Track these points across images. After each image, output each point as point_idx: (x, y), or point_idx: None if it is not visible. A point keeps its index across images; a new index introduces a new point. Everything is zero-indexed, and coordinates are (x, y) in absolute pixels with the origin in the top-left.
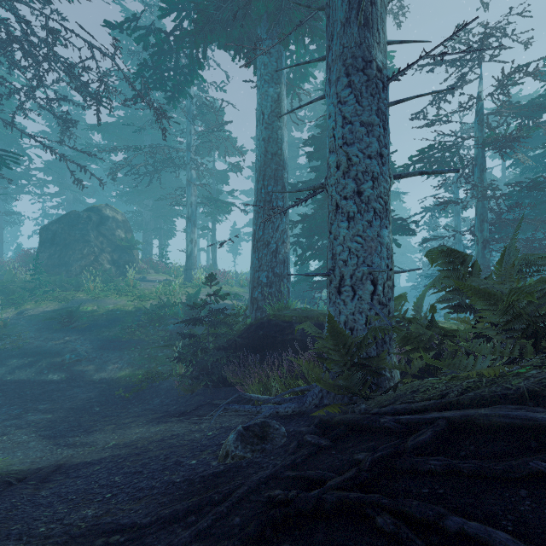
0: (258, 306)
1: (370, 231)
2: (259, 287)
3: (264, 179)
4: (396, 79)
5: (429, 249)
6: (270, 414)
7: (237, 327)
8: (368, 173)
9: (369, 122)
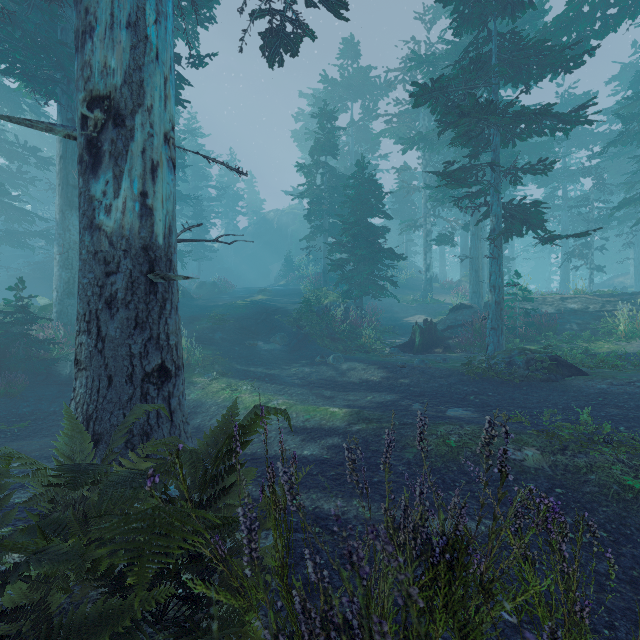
0: None
1: None
2: None
3: None
4: None
5: None
6: None
7: None
8: None
9: None
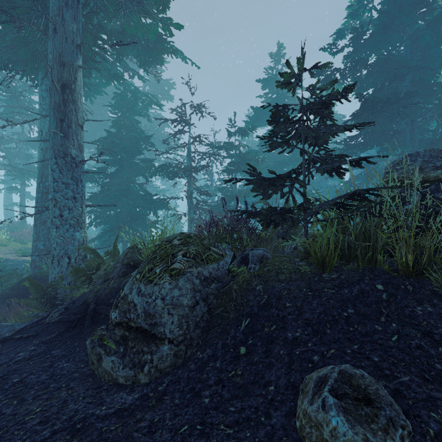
0: (35, 266)
1: (68, 234)
2: (37, 252)
3: (42, 177)
4: (83, 163)
5: (76, 247)
6: (9, 331)
7: (13, 282)
8: (66, 206)
9: (67, 182)
